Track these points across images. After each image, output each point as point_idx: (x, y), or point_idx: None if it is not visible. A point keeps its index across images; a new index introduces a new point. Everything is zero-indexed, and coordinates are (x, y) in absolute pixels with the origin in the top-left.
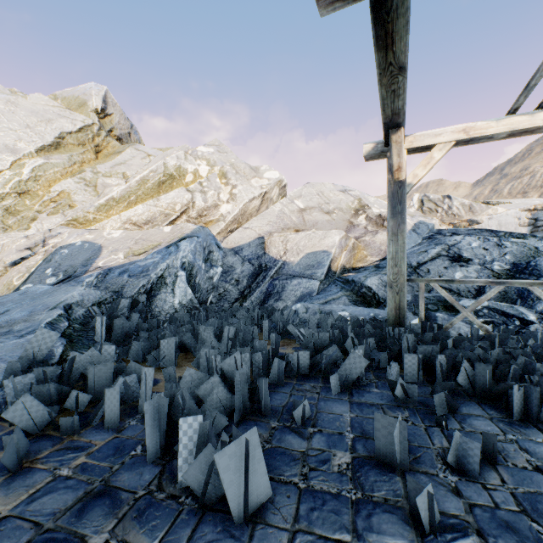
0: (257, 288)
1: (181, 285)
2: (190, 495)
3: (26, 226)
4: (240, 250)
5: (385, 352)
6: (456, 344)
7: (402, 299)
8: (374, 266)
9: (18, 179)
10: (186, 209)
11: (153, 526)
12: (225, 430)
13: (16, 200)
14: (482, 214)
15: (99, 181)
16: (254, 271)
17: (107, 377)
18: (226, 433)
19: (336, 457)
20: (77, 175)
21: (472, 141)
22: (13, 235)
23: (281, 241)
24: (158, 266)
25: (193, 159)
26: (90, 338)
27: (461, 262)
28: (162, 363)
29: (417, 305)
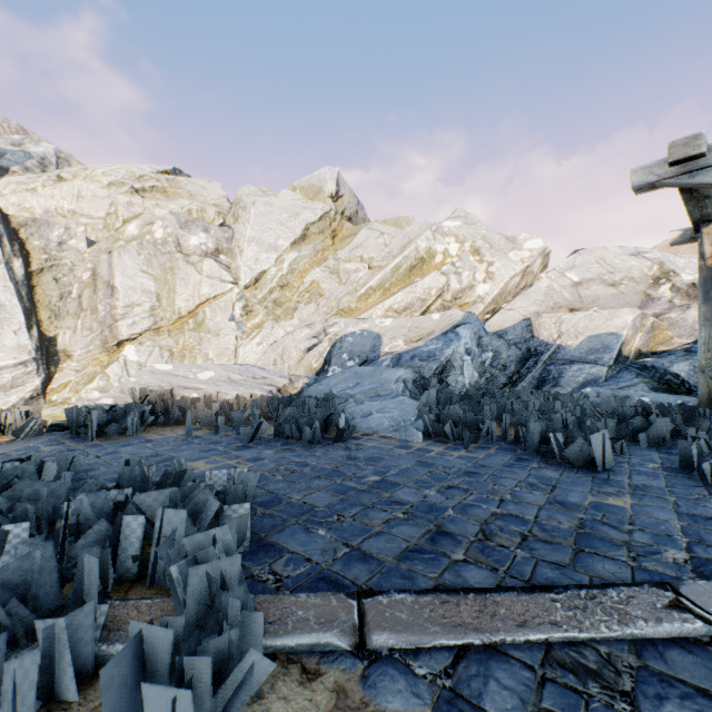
0: (528, 374)
1: (468, 368)
2: (566, 463)
3: (291, 316)
4: (504, 334)
5: (693, 427)
6: None
7: None
8: (683, 350)
9: (280, 274)
10: (440, 293)
11: (556, 466)
12: None
13: (280, 293)
14: None
15: (340, 267)
16: (522, 355)
17: (470, 421)
18: None
19: (650, 465)
20: (322, 264)
21: None
22: (283, 324)
23: (552, 323)
24: (444, 352)
25: (441, 237)
26: None
27: None
28: None
29: None
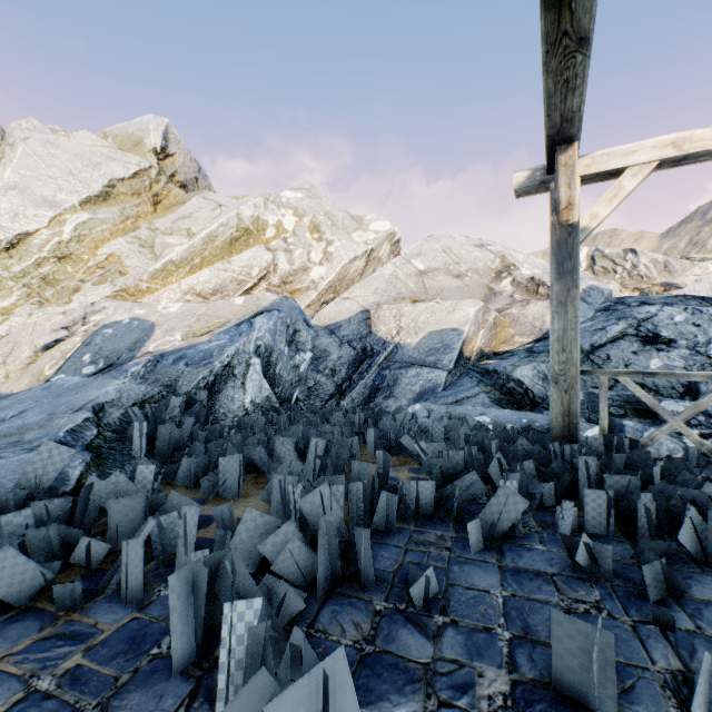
0: (360, 381)
1: (254, 377)
2: None
3: (67, 299)
4: (337, 329)
5: (551, 483)
6: (667, 474)
7: (573, 400)
8: (525, 351)
9: (57, 240)
10: (265, 275)
11: None
12: (301, 613)
13: (55, 267)
14: (684, 274)
15: (157, 240)
16: (356, 356)
17: (135, 515)
18: (304, 618)
19: (483, 680)
20: (130, 233)
21: (685, 160)
22: (51, 311)
23: (392, 316)
24: (224, 351)
25: (276, 207)
26: (125, 453)
27: (659, 344)
28: (221, 491)
29: (592, 408)
